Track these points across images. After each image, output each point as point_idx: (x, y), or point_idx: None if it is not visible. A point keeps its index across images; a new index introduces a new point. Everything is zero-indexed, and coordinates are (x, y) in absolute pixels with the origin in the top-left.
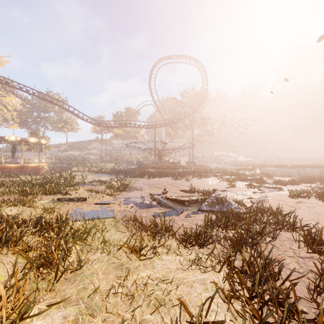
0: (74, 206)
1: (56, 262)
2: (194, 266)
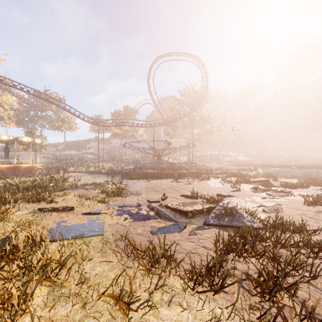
0: (58, 217)
1: None
2: None
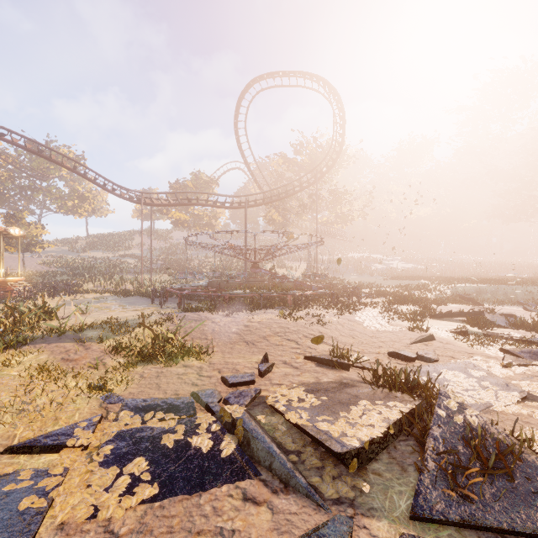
0: None
1: None
2: None
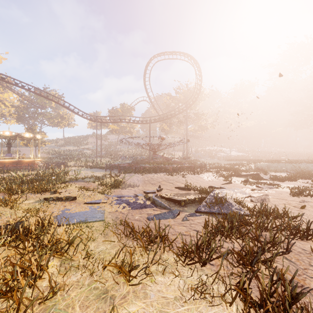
0: (62, 206)
1: (20, 292)
2: (197, 294)
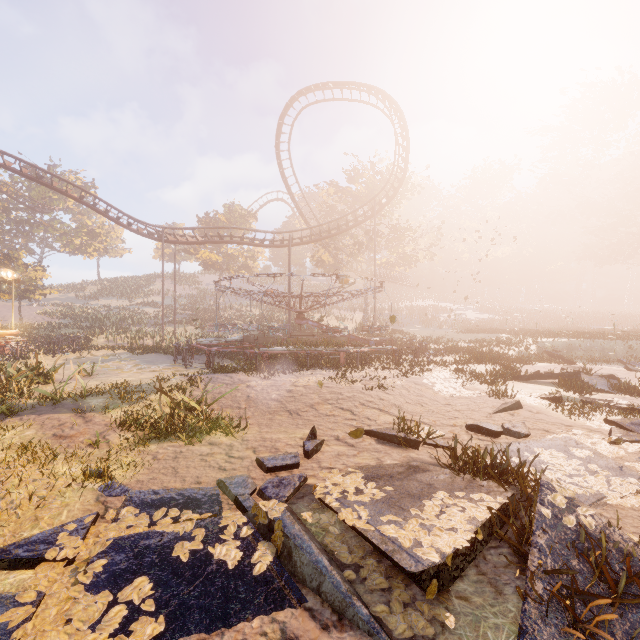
0: None
1: None
2: None
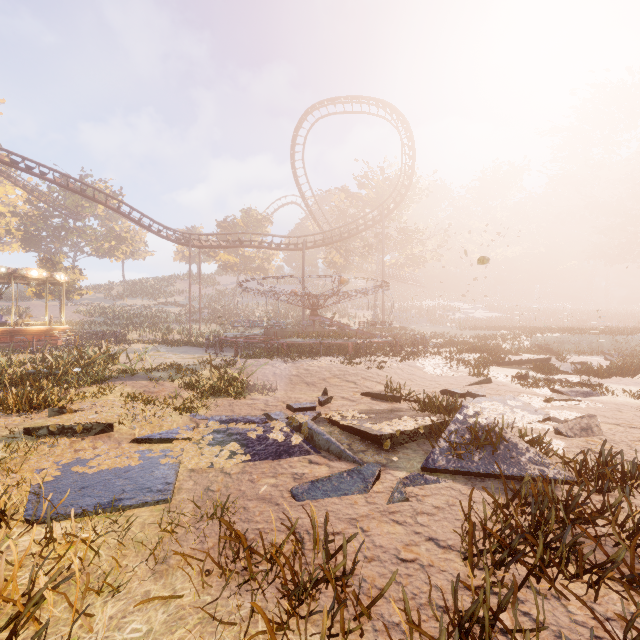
0: (70, 451)
1: None
2: None
